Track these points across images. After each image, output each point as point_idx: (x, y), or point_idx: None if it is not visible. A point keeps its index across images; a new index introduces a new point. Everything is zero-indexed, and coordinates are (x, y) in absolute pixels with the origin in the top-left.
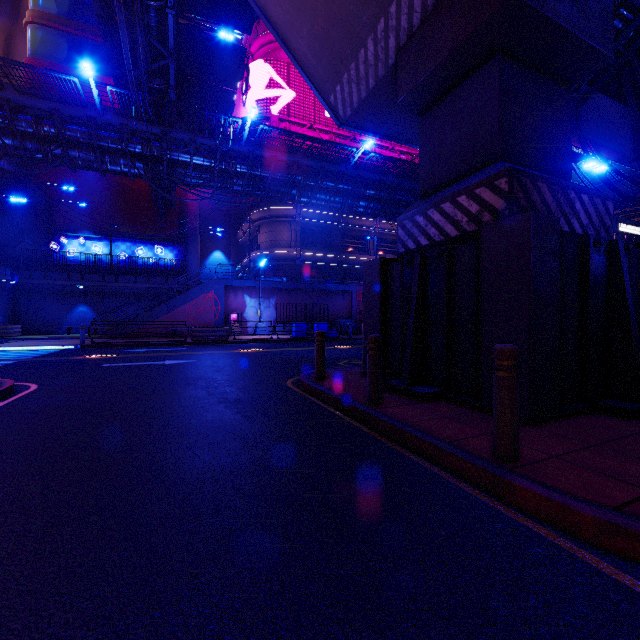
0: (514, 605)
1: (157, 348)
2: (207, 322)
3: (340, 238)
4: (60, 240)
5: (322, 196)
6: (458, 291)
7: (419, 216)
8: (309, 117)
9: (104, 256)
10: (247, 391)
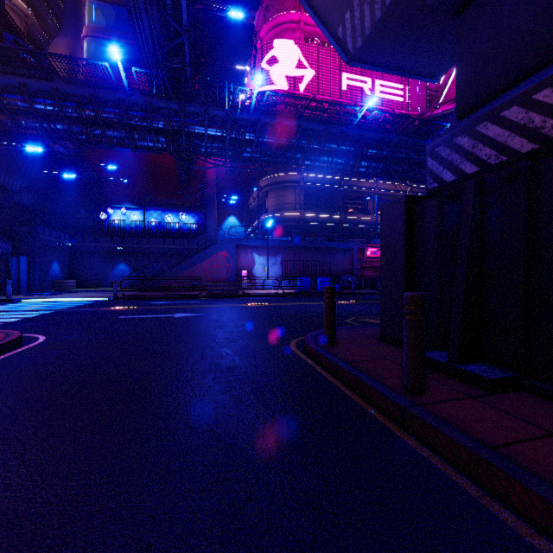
0: None
1: (175, 301)
2: (221, 278)
3: (341, 200)
4: (107, 211)
5: (325, 158)
6: (547, 227)
7: (462, 137)
8: (312, 89)
9: (140, 223)
10: (244, 355)
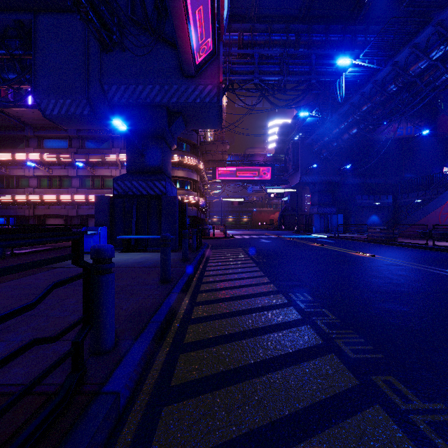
0: None
1: (333, 240)
2: None
3: None
4: None
5: None
6: None
7: None
8: None
9: None
10: None
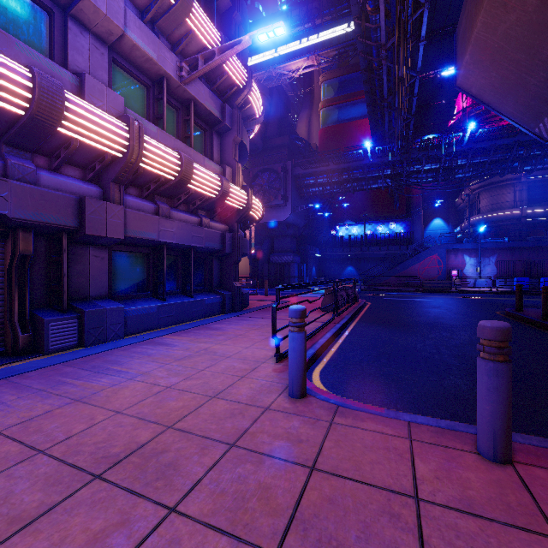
0: (545, 344)
1: (402, 293)
2: (431, 277)
3: None
4: (336, 228)
5: None
6: None
7: None
8: None
9: (358, 234)
10: (469, 312)
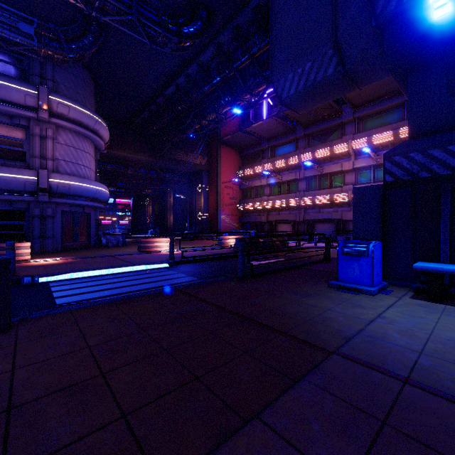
0: None
1: None
2: None
3: None
4: None
5: None
6: None
7: None
8: None
9: None
10: None
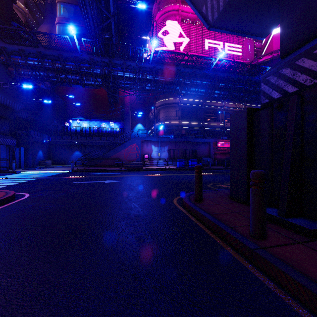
0: None
1: (106, 172)
2: (133, 159)
3: (203, 113)
4: (69, 121)
5: (193, 89)
6: None
7: (285, 69)
8: (186, 49)
9: (87, 128)
10: (145, 207)
